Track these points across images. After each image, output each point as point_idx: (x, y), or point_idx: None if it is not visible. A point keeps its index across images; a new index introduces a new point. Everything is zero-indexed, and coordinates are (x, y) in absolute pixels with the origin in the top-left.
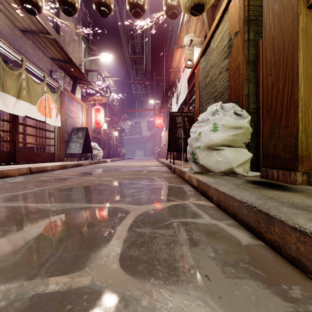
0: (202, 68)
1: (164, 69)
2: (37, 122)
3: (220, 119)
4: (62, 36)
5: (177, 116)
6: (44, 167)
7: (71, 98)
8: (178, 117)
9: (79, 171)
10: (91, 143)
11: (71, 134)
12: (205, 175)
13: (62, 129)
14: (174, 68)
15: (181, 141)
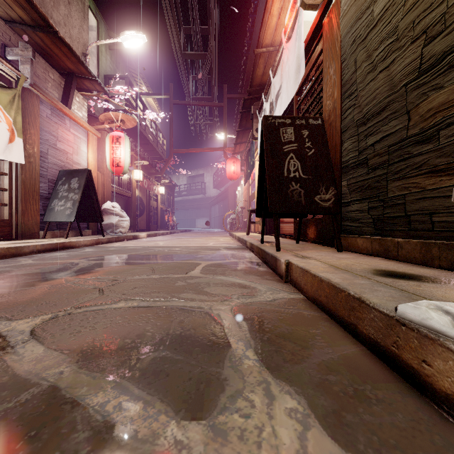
0: None
1: (241, 79)
2: None
3: None
4: None
5: (282, 125)
6: None
7: (60, 111)
8: (285, 129)
9: (25, 267)
10: (107, 203)
11: (56, 183)
12: None
13: (31, 171)
14: (265, 45)
15: (295, 186)
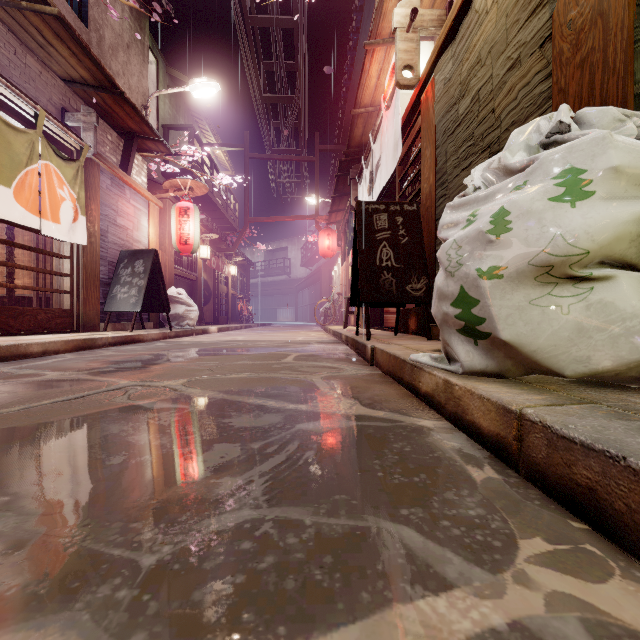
0: (444, 82)
1: (338, 127)
2: (38, 237)
3: (598, 149)
4: (95, 30)
5: (375, 212)
6: (17, 348)
7: (120, 180)
8: (379, 216)
9: (117, 356)
10: (171, 289)
11: (117, 267)
12: (520, 384)
13: (92, 253)
14: (364, 105)
15: (387, 276)
